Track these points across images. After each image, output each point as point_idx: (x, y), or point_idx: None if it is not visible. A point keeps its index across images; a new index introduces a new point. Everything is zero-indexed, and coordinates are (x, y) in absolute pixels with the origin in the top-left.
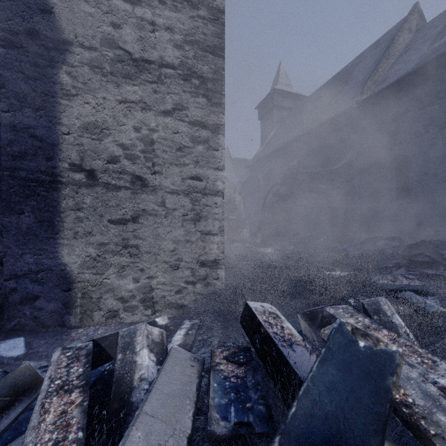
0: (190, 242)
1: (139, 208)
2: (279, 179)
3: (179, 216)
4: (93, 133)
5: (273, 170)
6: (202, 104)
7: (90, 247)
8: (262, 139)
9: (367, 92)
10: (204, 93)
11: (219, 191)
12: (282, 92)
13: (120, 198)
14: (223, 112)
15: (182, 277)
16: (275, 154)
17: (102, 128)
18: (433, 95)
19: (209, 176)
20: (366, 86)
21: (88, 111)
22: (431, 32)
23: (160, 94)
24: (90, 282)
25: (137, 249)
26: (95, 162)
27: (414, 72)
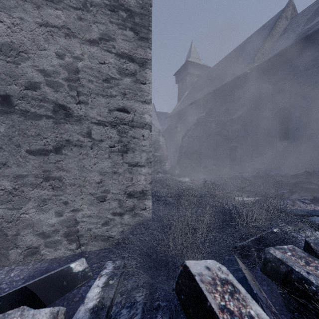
0: (117, 173)
1: (62, 139)
2: (192, 125)
3: (106, 147)
4: (8, 55)
5: (187, 120)
6: (129, 37)
7: (5, 179)
8: (179, 98)
9: (257, 61)
10: (131, 26)
11: (146, 124)
12: (193, 63)
13: (40, 127)
14: (150, 47)
15: (109, 208)
16: (189, 108)
17: (18, 51)
18: (307, 62)
19: (136, 109)
20: (256, 56)
21: (2, 31)
22: (302, 18)
23: (85, 22)
24: (4, 218)
25: (60, 182)
26: (10, 86)
27: (293, 46)
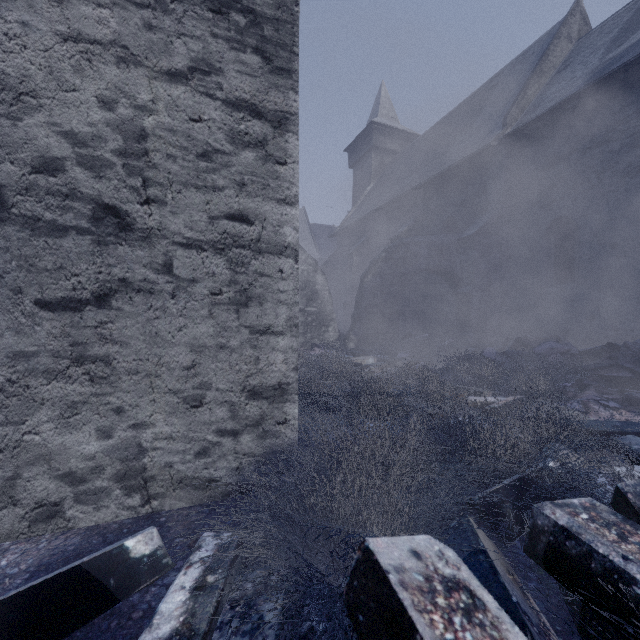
0: (227, 348)
1: (112, 276)
2: (382, 251)
3: (203, 295)
4: None
5: (372, 240)
6: (252, 68)
7: None
8: (355, 196)
9: (512, 124)
10: (257, 44)
11: (287, 247)
12: (384, 127)
13: (65, 252)
14: (295, 89)
15: (211, 421)
16: (375, 217)
17: (18, 91)
18: (611, 126)
19: (267, 215)
20: (510, 114)
21: None
22: (601, 39)
23: (161, 33)
24: None
25: (107, 366)
26: (0, 166)
27: (584, 93)
